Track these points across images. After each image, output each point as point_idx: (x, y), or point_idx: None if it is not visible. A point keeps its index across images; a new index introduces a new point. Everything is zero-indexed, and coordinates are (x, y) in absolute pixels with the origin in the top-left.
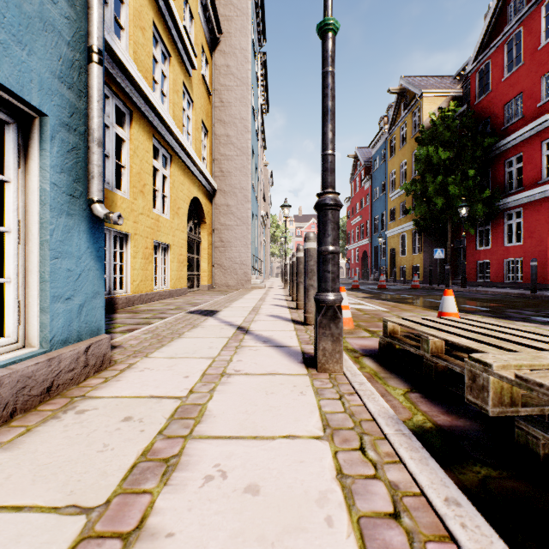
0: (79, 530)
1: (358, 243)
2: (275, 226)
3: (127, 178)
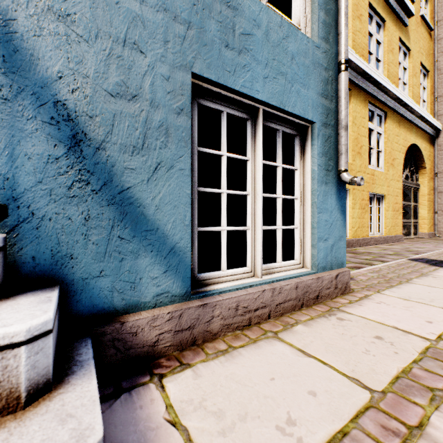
0: (367, 398)
1: None
2: None
3: None
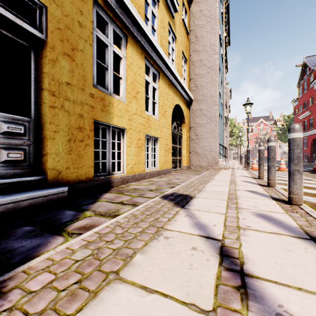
0: None
1: (307, 133)
2: (232, 126)
3: (123, 87)
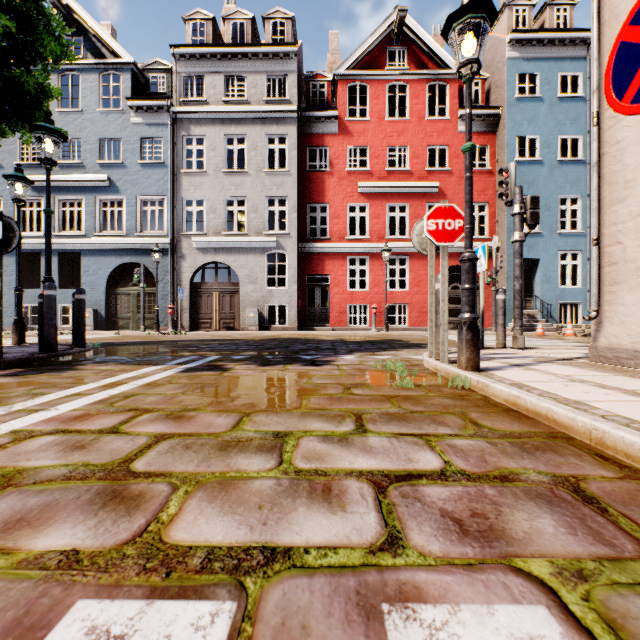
0: None
1: None
2: None
3: None
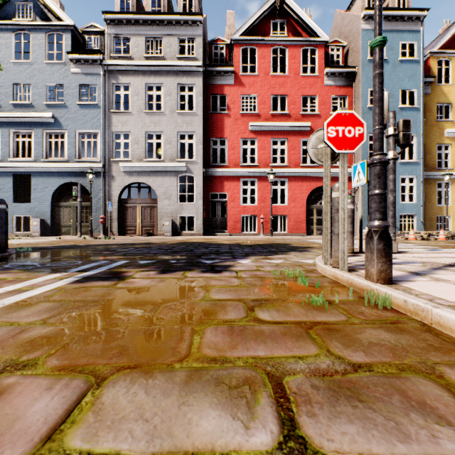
0: None
1: None
2: None
3: (449, 200)
